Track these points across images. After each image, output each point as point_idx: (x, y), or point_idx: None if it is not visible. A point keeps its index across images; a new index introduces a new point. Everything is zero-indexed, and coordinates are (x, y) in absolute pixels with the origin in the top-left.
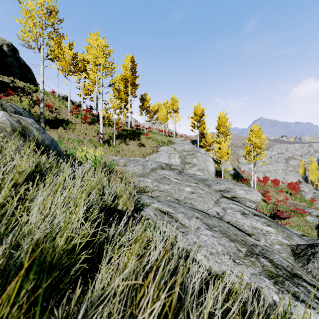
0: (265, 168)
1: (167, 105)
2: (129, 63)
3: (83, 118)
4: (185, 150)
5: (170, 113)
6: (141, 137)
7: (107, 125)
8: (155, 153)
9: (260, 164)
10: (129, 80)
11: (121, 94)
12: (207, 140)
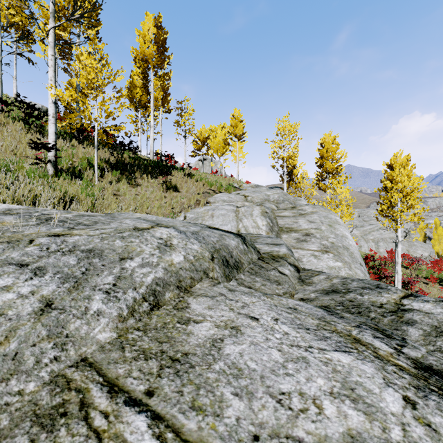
0: (378, 234)
1: (226, 125)
2: (151, 27)
3: (27, 121)
4: (269, 199)
5: (229, 145)
6: (174, 174)
7: (100, 147)
8: (201, 205)
9: (368, 228)
10: (150, 62)
11: (136, 94)
12: (299, 186)
